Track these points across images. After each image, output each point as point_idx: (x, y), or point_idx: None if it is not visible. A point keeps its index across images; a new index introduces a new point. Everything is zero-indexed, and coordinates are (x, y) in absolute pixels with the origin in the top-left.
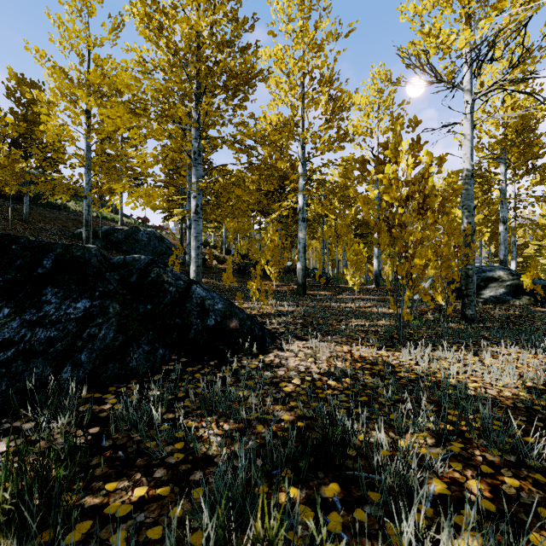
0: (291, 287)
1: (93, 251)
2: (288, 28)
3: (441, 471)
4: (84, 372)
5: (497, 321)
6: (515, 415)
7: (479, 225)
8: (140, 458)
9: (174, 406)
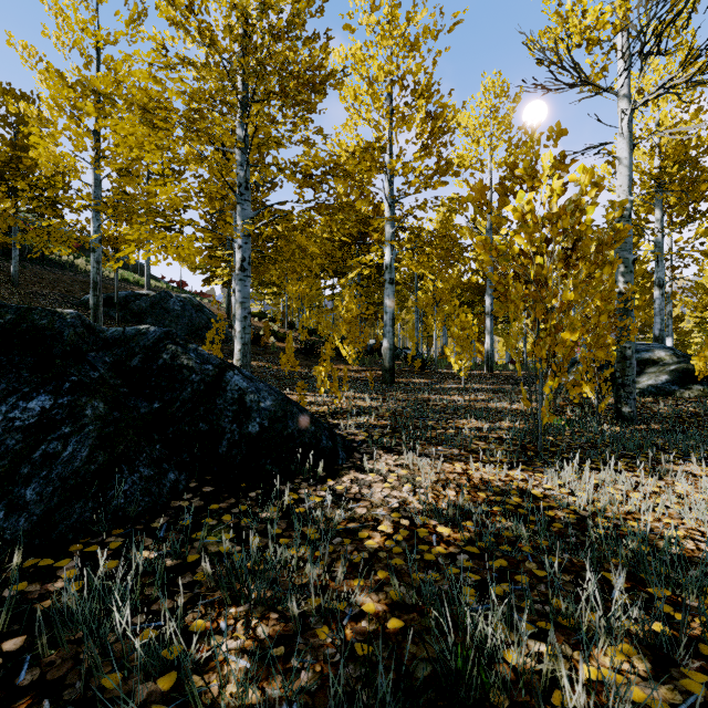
0: (374, 372)
1: (69, 318)
2: (371, 21)
3: None
4: (29, 519)
5: (665, 421)
6: None
7: None
8: None
9: (176, 582)
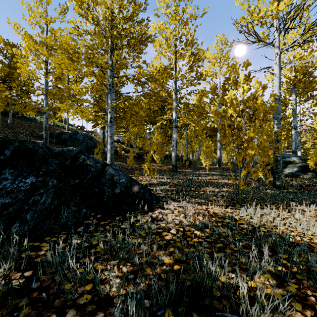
0: (168, 167)
1: (40, 144)
2: (167, 12)
3: (288, 313)
4: (28, 227)
5: (295, 188)
6: None
7: None
8: (57, 299)
9: (89, 252)
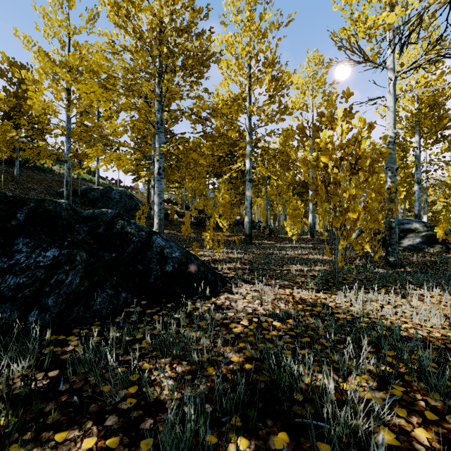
0: (239, 237)
1: (64, 205)
2: (237, 19)
3: (388, 419)
4: (51, 315)
5: (416, 266)
6: (448, 356)
7: (397, 185)
8: (93, 404)
9: (132, 347)
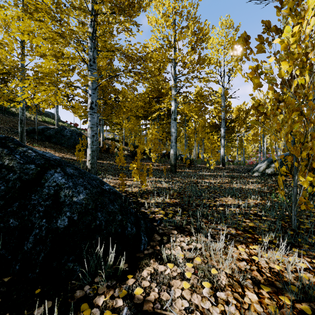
0: (166, 166)
1: None
2: None
3: None
4: None
5: None
6: None
7: None
8: None
9: None
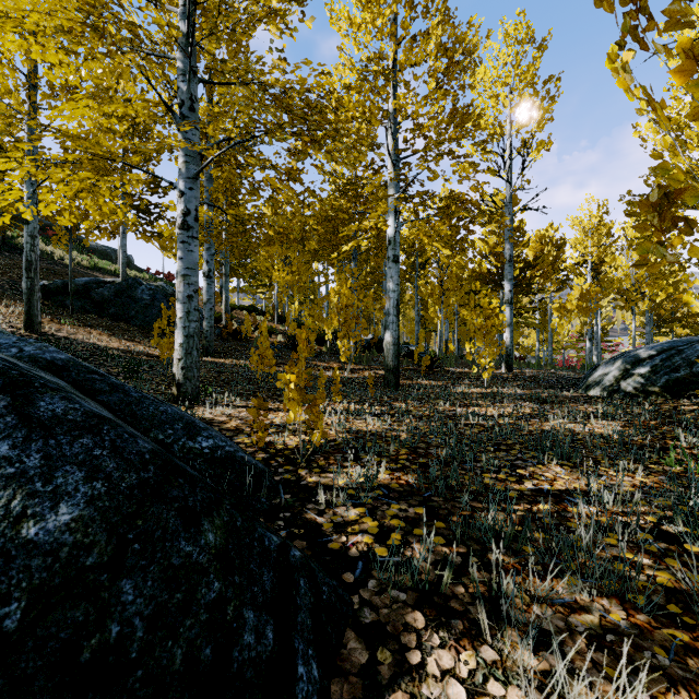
0: (373, 372)
1: None
2: None
3: None
4: None
5: None
6: None
7: (667, 275)
8: None
9: None
